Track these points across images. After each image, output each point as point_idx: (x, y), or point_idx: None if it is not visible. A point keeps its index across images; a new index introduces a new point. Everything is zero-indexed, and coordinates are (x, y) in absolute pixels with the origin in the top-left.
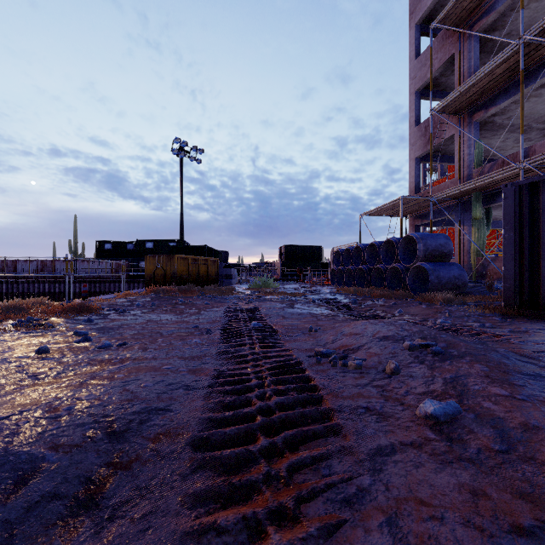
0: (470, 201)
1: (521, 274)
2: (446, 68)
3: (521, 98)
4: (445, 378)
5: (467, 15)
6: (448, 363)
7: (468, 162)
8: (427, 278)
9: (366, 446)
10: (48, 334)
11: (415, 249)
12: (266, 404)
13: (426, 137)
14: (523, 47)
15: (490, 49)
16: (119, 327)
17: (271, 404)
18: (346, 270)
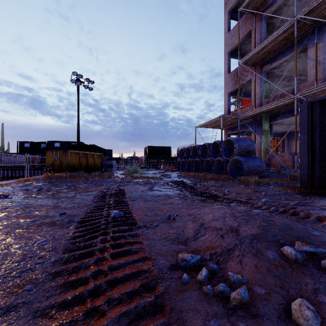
0: (261, 119)
1: (312, 164)
2: (246, 39)
3: (295, 54)
4: None
5: (260, 5)
6: None
7: (260, 95)
8: (240, 166)
9: None
10: None
11: (231, 148)
12: None
13: (234, 80)
14: (296, 22)
15: (270, 30)
16: None
17: None
18: (187, 161)
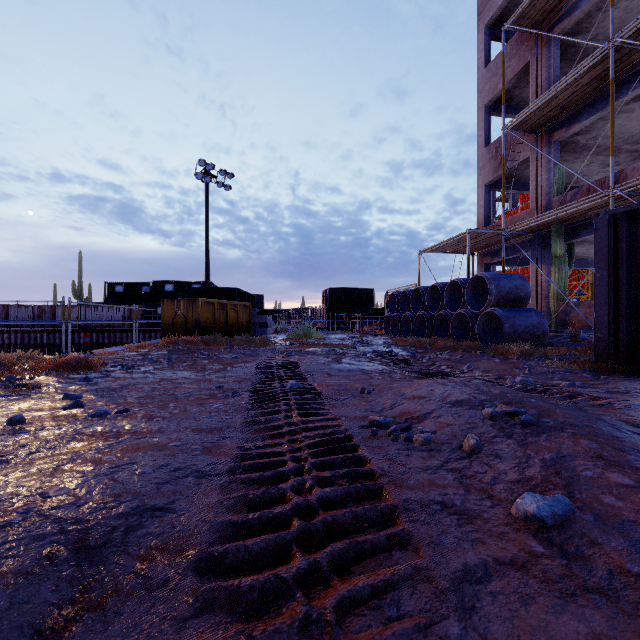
0: (549, 235)
1: (616, 322)
2: (521, 78)
3: (611, 112)
4: (544, 459)
5: (546, 15)
6: (544, 437)
7: (547, 189)
8: (500, 326)
9: (448, 567)
10: (32, 397)
11: (485, 292)
12: (305, 501)
13: (497, 160)
14: (613, 51)
15: (572, 57)
16: (124, 388)
17: (312, 501)
18: (402, 317)
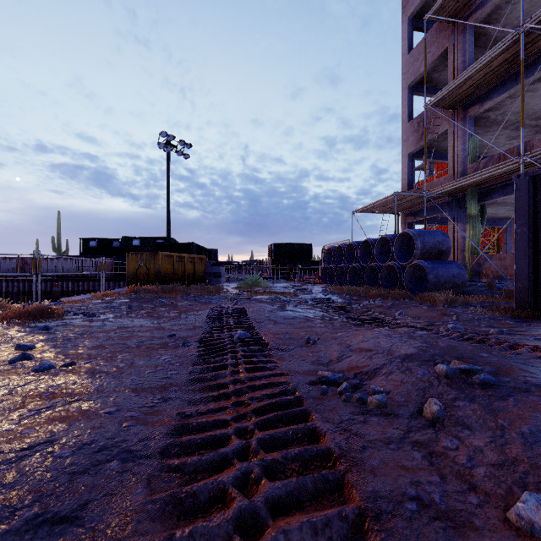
0: (464, 198)
1: (536, 273)
2: (439, 63)
3: (521, 89)
4: (523, 433)
5: (462, 7)
6: (512, 402)
7: (463, 157)
8: (424, 276)
9: None
10: None
11: (411, 247)
12: (250, 504)
13: (418, 133)
14: (523, 36)
15: (483, 44)
16: (79, 337)
17: (259, 504)
18: (338, 268)
